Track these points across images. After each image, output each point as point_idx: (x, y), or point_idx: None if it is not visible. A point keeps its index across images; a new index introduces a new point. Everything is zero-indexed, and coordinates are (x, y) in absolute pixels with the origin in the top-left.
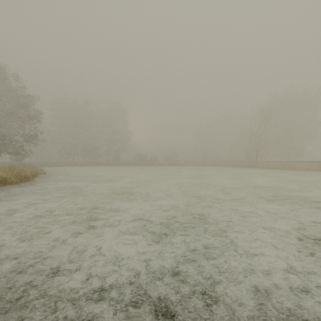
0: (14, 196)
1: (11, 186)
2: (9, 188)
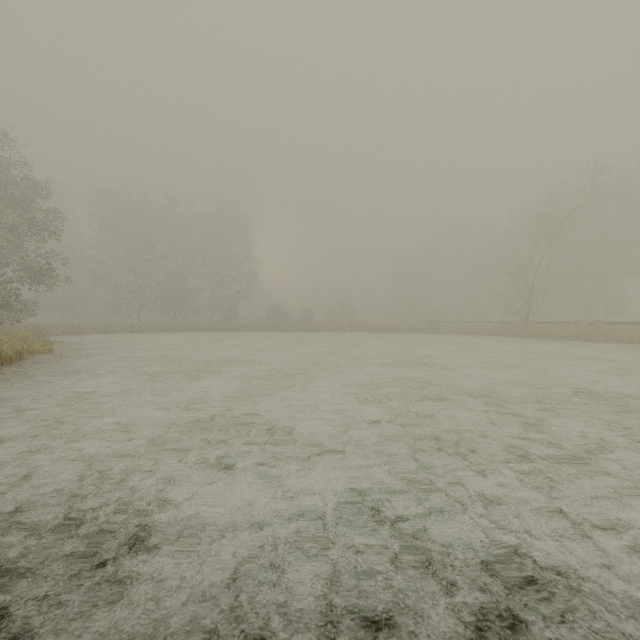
0: None
1: None
2: None
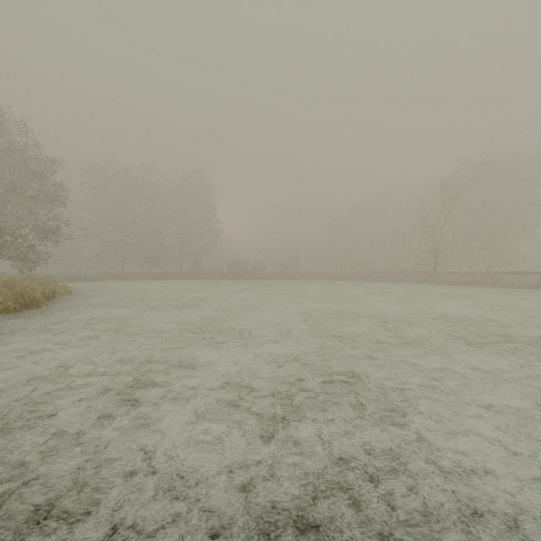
0: (5, 337)
1: (4, 316)
2: (0, 321)
